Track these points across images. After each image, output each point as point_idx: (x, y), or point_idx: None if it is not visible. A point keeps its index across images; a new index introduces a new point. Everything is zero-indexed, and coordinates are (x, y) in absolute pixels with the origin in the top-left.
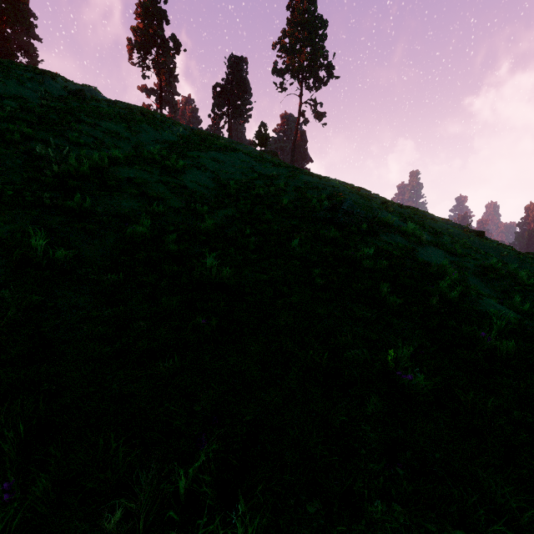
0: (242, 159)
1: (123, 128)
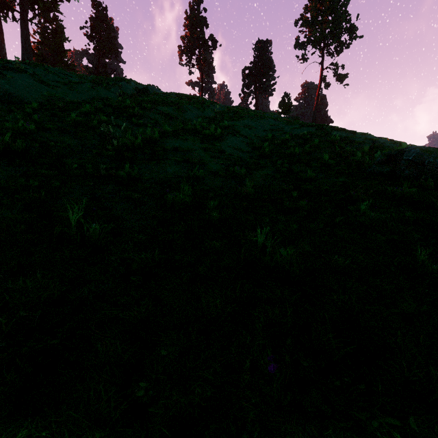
0: (271, 124)
1: (173, 109)
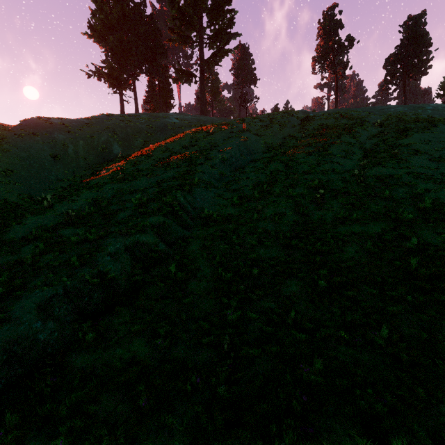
0: None
1: (349, 137)
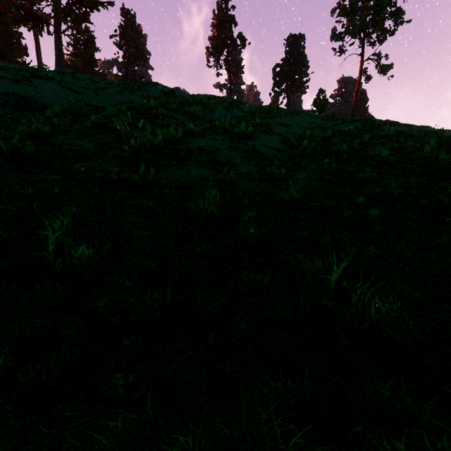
0: (309, 120)
1: (200, 109)
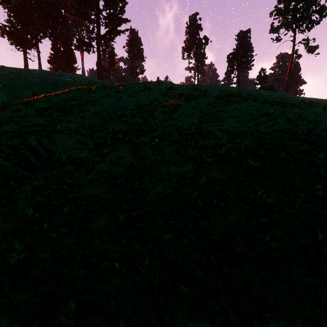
0: (251, 105)
1: (194, 103)
